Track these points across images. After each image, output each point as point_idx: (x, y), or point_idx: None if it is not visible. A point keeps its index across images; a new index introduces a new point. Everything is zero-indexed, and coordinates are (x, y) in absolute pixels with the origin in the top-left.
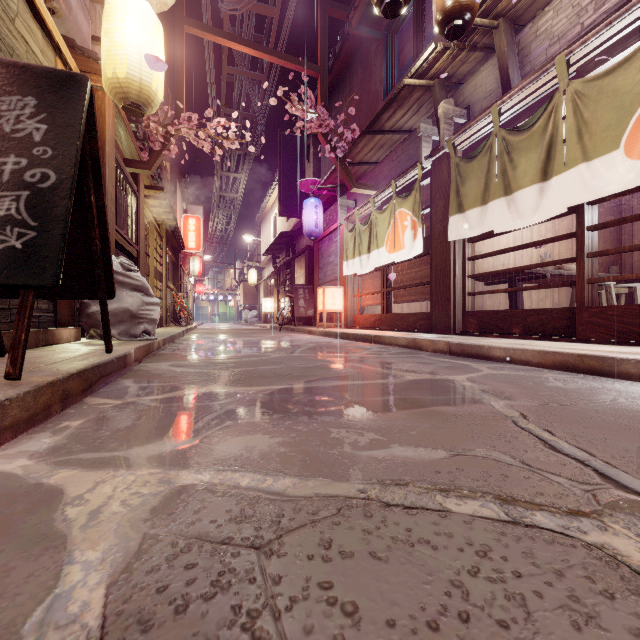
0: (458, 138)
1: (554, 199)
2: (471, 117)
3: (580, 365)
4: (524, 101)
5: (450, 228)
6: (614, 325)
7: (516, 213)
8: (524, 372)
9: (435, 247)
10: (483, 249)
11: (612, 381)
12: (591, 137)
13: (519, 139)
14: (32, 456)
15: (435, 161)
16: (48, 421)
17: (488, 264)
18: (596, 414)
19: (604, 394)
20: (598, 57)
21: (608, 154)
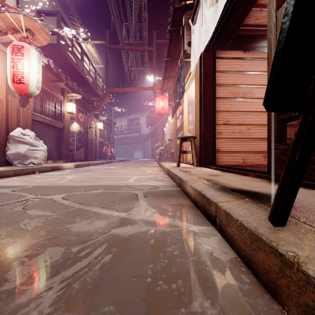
0: None
1: None
2: None
3: None
4: None
5: None
6: None
7: None
8: None
9: None
10: None
11: None
12: None
13: None
14: (195, 232)
15: None
16: (265, 292)
17: None
18: None
19: None
20: None
21: None
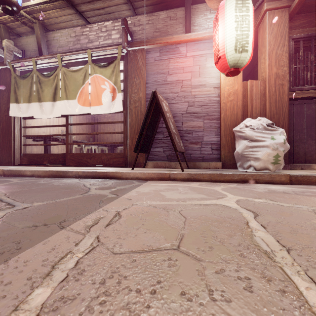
0: (16, 64)
1: (57, 110)
2: (25, 56)
3: (57, 174)
4: (48, 64)
5: (11, 109)
6: (76, 160)
7: (43, 111)
8: (34, 180)
9: (2, 117)
10: (34, 123)
11: (64, 179)
12: (69, 91)
13: (44, 79)
14: None
15: (2, 69)
16: None
17: (37, 131)
18: (38, 189)
19: (53, 183)
20: (72, 63)
21: (73, 100)
